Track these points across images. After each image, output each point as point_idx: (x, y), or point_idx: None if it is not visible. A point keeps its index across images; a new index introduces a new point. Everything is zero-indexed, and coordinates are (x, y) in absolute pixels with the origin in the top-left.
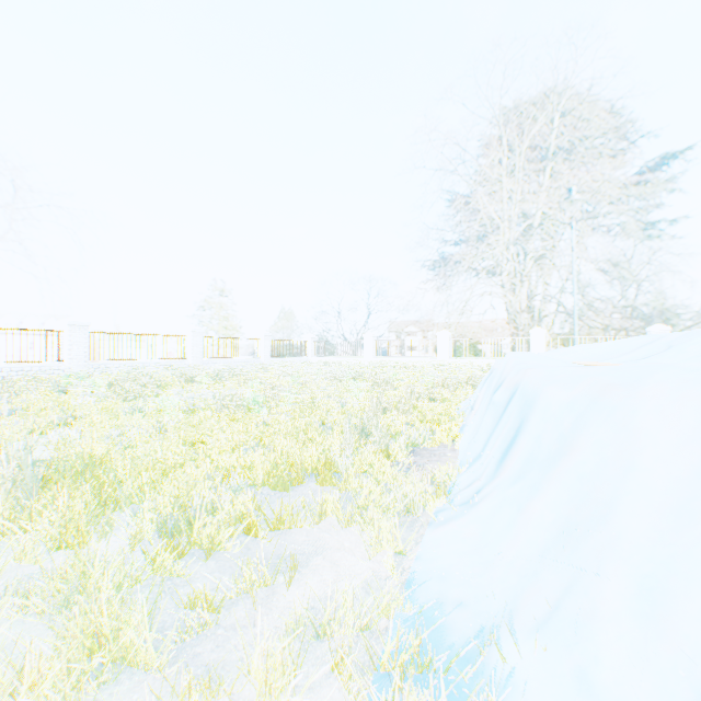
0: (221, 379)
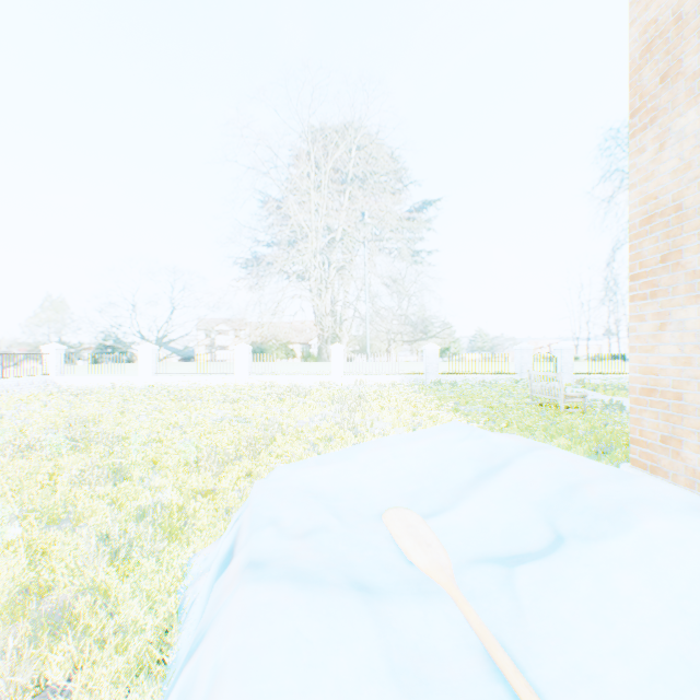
0: None
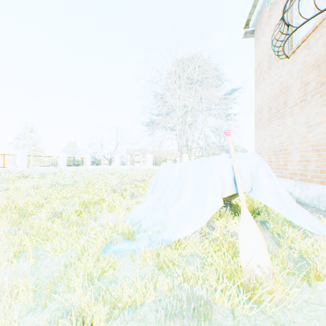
0: (43, 176)
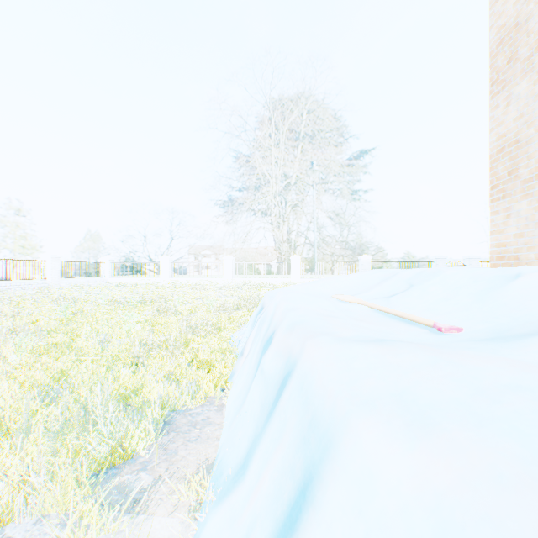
0: None
